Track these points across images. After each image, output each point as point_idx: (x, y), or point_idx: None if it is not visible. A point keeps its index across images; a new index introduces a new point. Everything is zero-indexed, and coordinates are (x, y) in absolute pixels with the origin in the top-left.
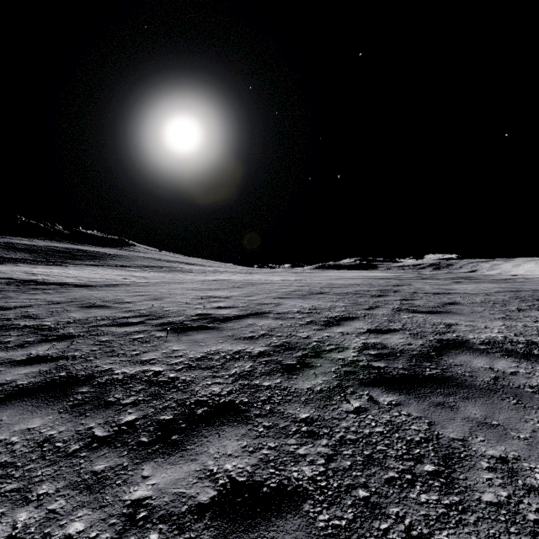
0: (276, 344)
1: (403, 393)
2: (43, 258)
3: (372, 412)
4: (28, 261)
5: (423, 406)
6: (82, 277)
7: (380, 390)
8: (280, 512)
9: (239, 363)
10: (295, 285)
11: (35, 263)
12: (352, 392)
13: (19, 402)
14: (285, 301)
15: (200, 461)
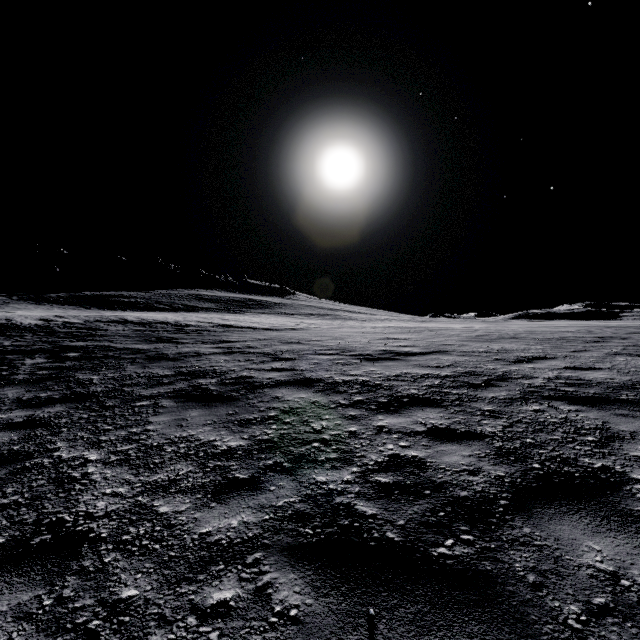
0: (462, 372)
1: (586, 406)
2: (224, 307)
3: (550, 412)
4: (215, 310)
5: (603, 414)
6: (263, 323)
7: (562, 403)
8: (469, 439)
9: (429, 380)
10: (481, 331)
11: (221, 311)
12: (533, 401)
13: (286, 387)
14: (469, 343)
15: (412, 418)
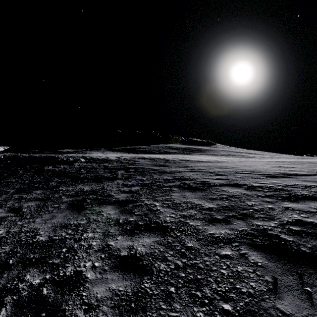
0: None
1: None
2: (182, 152)
3: None
4: (178, 153)
5: None
6: (202, 159)
7: None
8: None
9: (315, 188)
10: None
11: (180, 154)
12: None
13: (227, 186)
14: None
15: (307, 205)
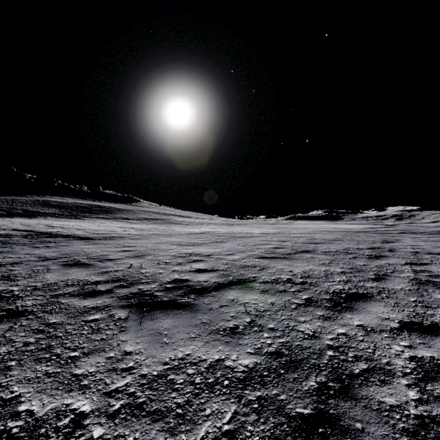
0: (270, 351)
1: None
2: (68, 212)
3: None
4: (56, 215)
5: None
6: (89, 229)
7: None
8: None
9: (214, 403)
10: (276, 240)
11: (61, 216)
12: None
13: None
14: (269, 262)
15: None
